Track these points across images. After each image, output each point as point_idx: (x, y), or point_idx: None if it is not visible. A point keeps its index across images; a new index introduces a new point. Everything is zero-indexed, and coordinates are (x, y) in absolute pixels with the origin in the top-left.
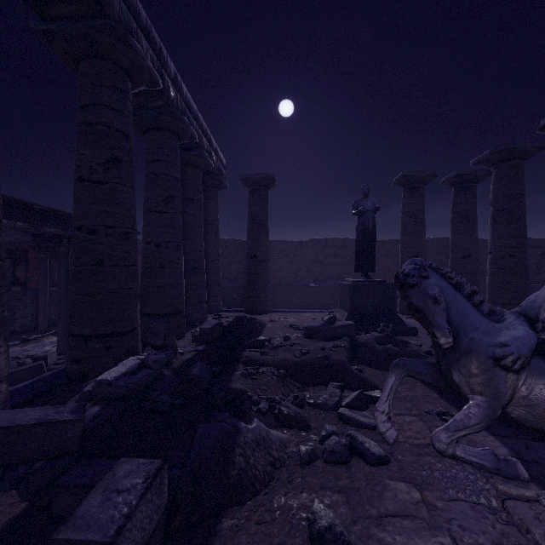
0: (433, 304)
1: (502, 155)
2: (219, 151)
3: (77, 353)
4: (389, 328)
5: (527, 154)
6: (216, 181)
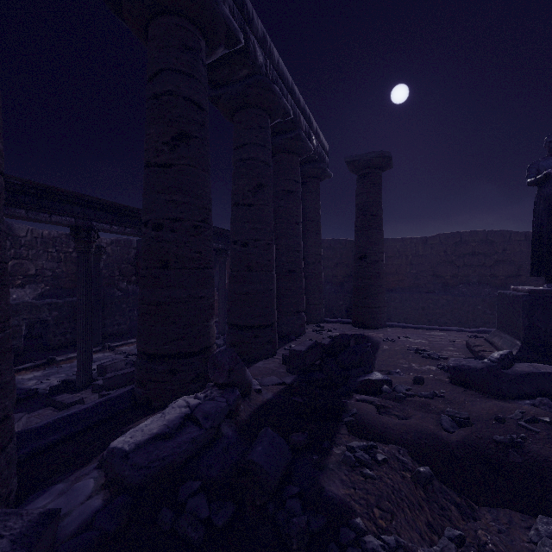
0: None
1: None
2: (320, 134)
3: (141, 375)
4: None
5: None
6: (317, 170)
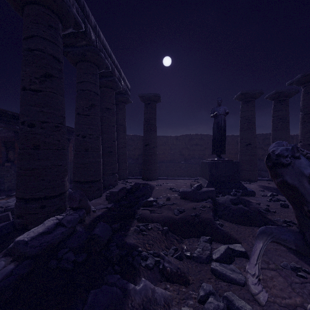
0: (308, 182)
1: (309, 77)
2: (126, 79)
3: (20, 211)
4: (239, 193)
5: None
6: (124, 98)
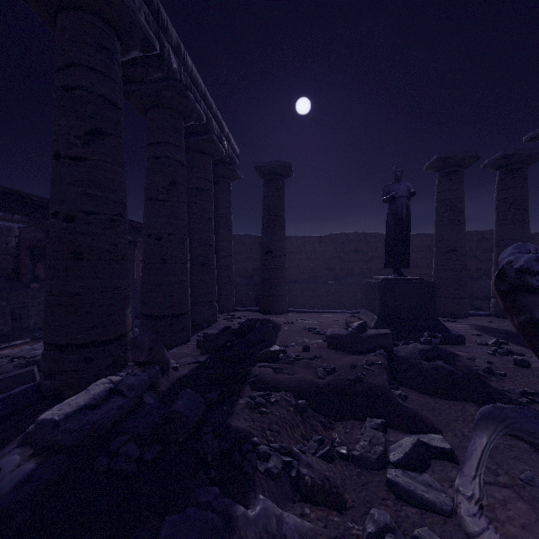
0: None
1: None
2: (231, 138)
3: (51, 366)
4: (437, 339)
5: None
6: (228, 171)
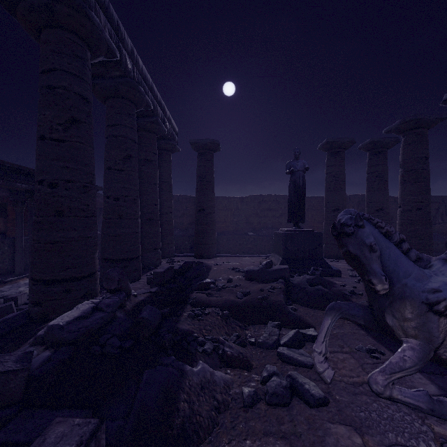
0: (369, 252)
1: (410, 124)
2: (172, 119)
3: (38, 297)
4: (319, 271)
5: (431, 124)
6: (169, 145)
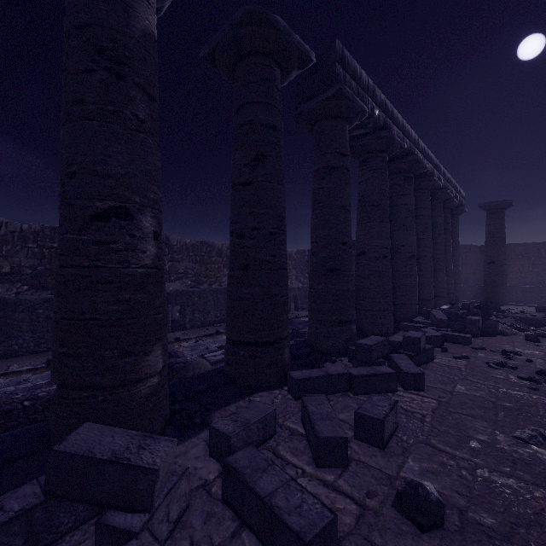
0: None
1: None
2: (460, 189)
3: None
4: None
5: None
6: (458, 211)
